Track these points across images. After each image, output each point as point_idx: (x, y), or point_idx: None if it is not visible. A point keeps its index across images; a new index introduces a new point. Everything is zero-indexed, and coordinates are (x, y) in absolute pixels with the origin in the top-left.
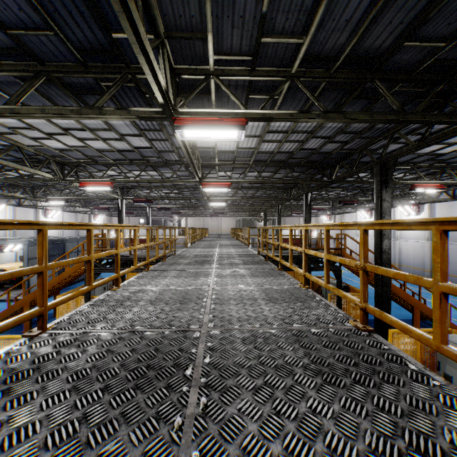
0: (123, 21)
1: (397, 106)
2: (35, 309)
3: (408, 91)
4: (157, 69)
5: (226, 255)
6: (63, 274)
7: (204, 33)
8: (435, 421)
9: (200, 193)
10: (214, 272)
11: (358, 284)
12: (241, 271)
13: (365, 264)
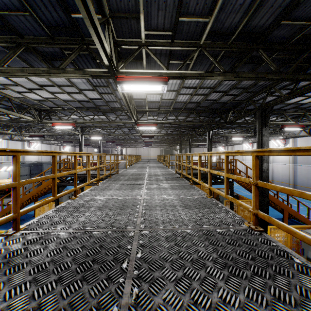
0: (77, 0)
1: (275, 68)
2: (10, 215)
3: (282, 58)
4: (103, 39)
5: (153, 174)
6: (40, 187)
7: (138, 14)
8: None
9: (135, 131)
10: (145, 186)
11: (244, 193)
12: (164, 185)
13: (257, 181)
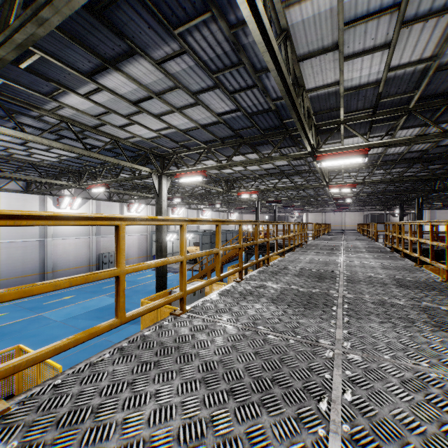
0: (301, 132)
1: None
2: (266, 256)
3: None
4: (310, 139)
5: (351, 246)
6: (228, 254)
7: (338, 107)
8: (447, 297)
9: (323, 191)
10: (343, 255)
11: None
12: (365, 256)
13: (446, 244)
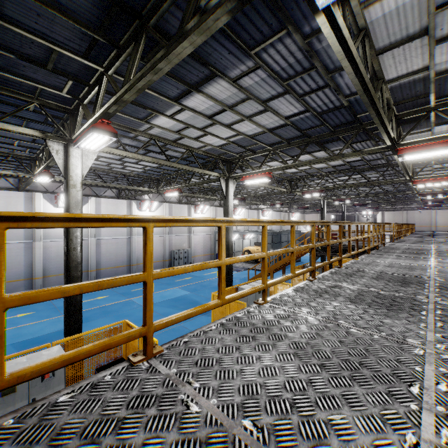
0: (379, 127)
1: None
2: (338, 257)
3: None
4: (390, 132)
5: (444, 251)
6: None
7: (426, 93)
8: None
9: (405, 187)
10: (432, 259)
11: None
12: None
13: None
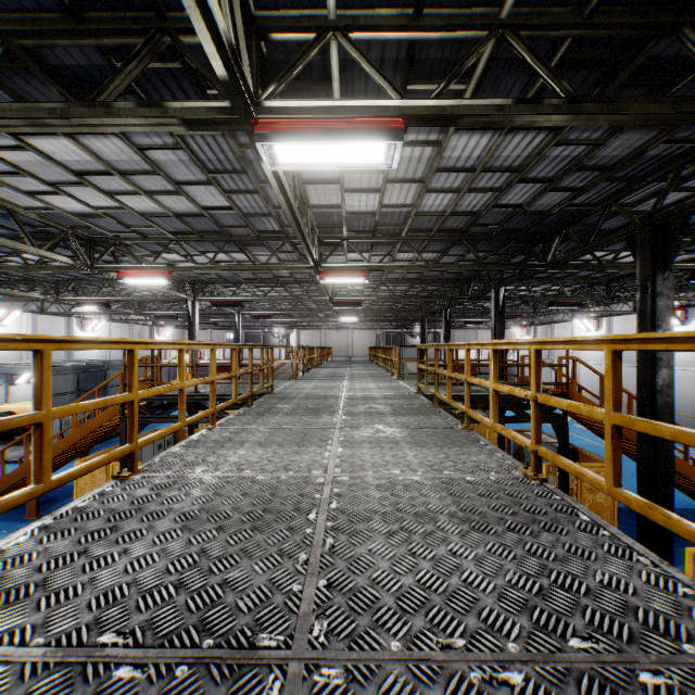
0: None
1: None
2: None
3: None
4: None
5: (360, 396)
6: (90, 424)
7: None
8: None
9: (318, 291)
10: (338, 432)
11: (581, 441)
12: (391, 431)
13: None
